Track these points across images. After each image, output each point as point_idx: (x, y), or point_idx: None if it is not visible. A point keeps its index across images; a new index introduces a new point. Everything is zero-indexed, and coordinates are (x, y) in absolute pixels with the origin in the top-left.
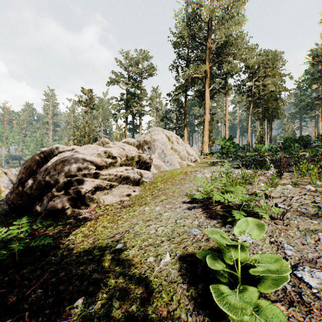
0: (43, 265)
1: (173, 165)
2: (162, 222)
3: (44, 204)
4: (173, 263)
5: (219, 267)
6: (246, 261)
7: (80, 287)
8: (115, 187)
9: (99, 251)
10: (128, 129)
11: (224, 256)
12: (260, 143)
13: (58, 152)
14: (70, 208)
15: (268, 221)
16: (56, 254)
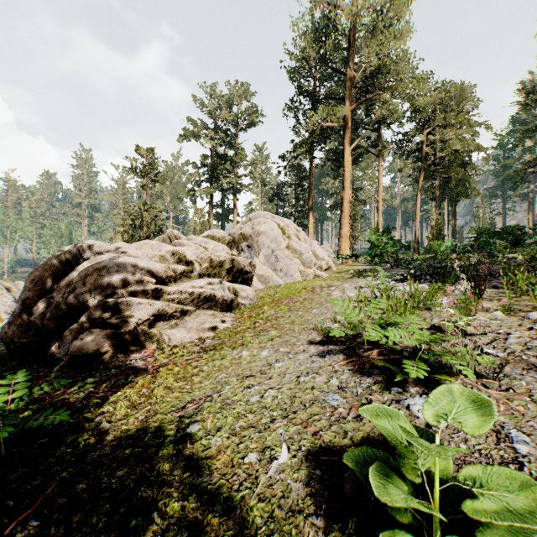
0: (48, 465)
1: (291, 276)
2: (272, 379)
3: (65, 344)
4: (294, 467)
5: (397, 495)
6: (446, 476)
7: (113, 517)
8: (191, 315)
9: (156, 438)
10: (214, 214)
11: (400, 464)
12: (436, 238)
13: (91, 253)
14: (110, 352)
15: (471, 381)
16: (76, 443)
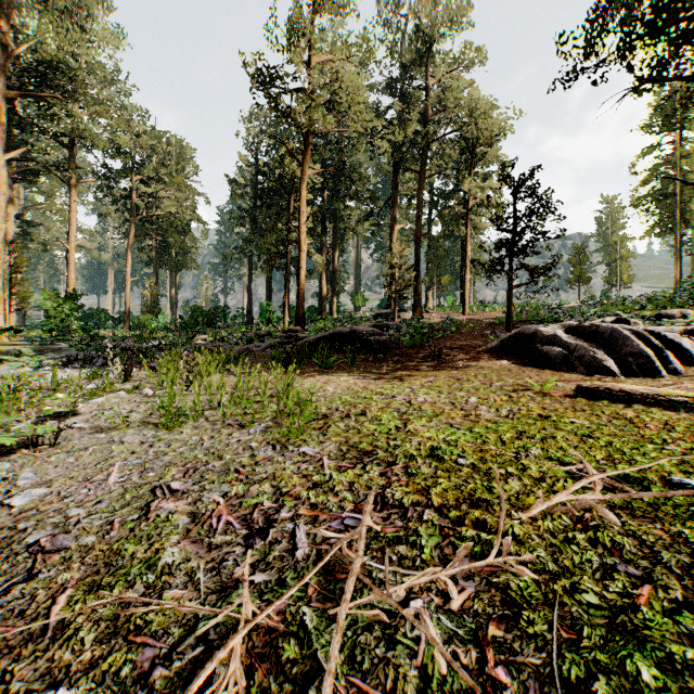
0: None
1: None
2: None
3: None
4: None
5: None
6: None
7: None
8: None
9: None
10: None
11: None
12: (152, 311)
13: None
14: None
15: (33, 452)
16: None
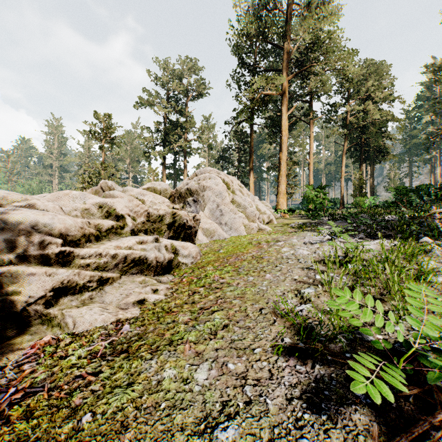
0: None
1: (235, 230)
2: None
3: None
4: None
5: None
6: None
7: None
8: (114, 283)
9: None
10: (168, 174)
11: None
12: (359, 195)
13: None
14: None
15: None
16: None
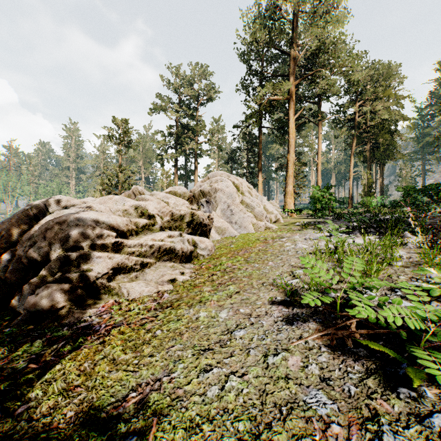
0: None
1: (245, 228)
2: (234, 357)
3: (25, 297)
4: None
5: None
6: None
7: None
8: (151, 267)
9: None
10: (179, 175)
11: None
12: (367, 195)
13: (57, 207)
14: (67, 307)
15: None
16: None
